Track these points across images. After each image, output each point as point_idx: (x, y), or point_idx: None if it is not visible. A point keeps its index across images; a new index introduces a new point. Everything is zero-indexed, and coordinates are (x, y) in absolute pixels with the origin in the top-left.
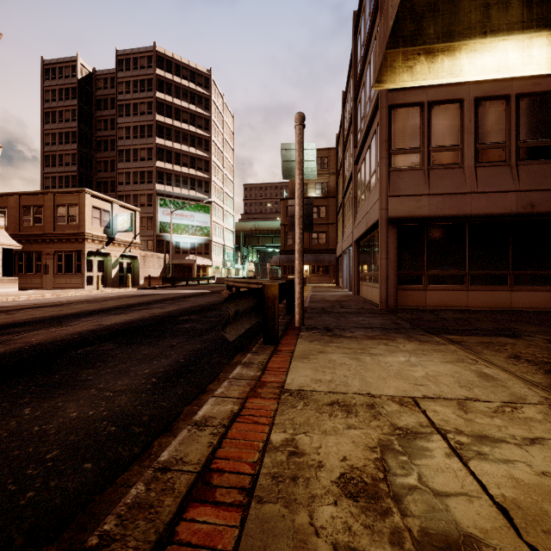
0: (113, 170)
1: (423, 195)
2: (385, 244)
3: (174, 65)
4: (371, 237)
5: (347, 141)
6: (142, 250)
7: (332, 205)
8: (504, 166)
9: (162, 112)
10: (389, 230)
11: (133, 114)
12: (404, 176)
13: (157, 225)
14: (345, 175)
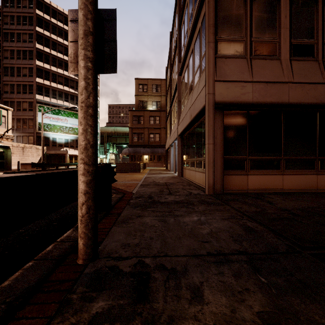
0: (0, 82)
1: (247, 82)
2: (212, 129)
3: (51, 10)
4: (194, 128)
5: (173, 65)
6: (24, 143)
7: (163, 116)
8: (313, 61)
9: (41, 42)
10: (216, 115)
11: (17, 40)
12: (229, 63)
13: (36, 124)
14: (172, 90)
